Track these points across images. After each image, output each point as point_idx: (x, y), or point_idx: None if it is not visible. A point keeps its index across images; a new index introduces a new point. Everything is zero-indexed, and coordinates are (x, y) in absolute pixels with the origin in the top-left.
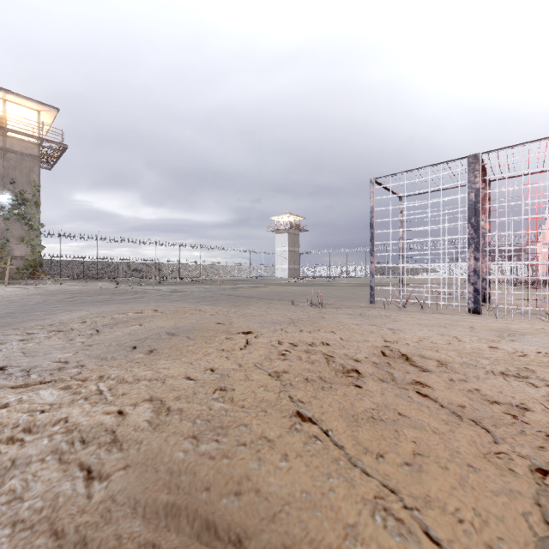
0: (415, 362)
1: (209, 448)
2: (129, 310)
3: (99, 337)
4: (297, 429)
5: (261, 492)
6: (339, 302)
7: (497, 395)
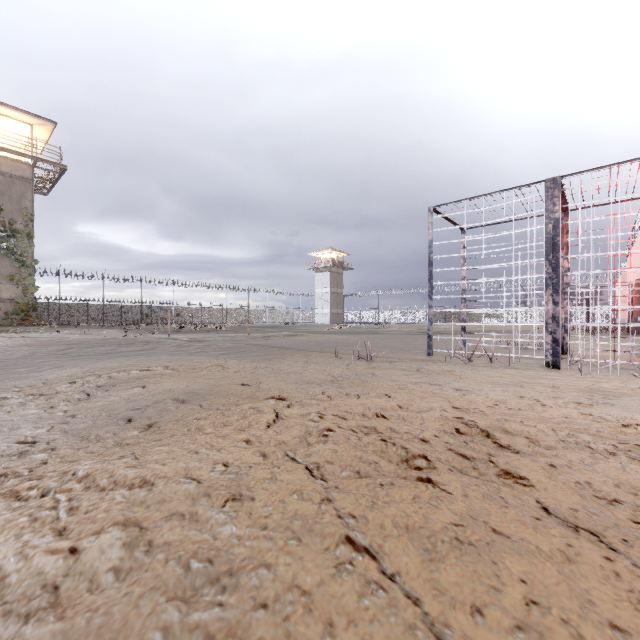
0: (499, 441)
1: (207, 614)
2: (134, 366)
3: (87, 404)
4: (347, 569)
5: None
6: (391, 354)
7: (616, 491)
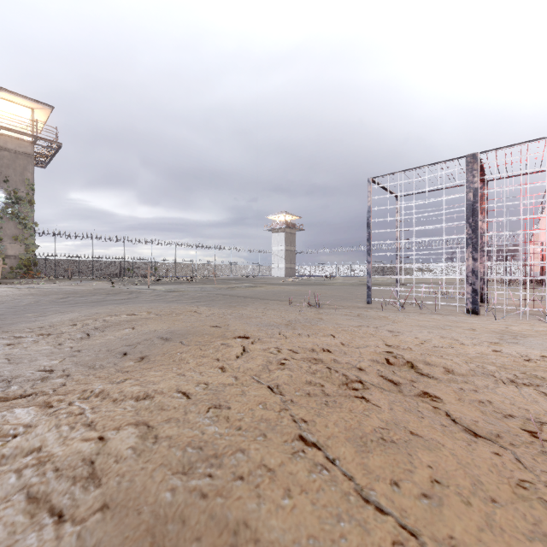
0: (421, 370)
1: (201, 482)
2: (123, 311)
3: (89, 342)
4: (300, 456)
5: (261, 541)
6: (336, 302)
7: (511, 408)
